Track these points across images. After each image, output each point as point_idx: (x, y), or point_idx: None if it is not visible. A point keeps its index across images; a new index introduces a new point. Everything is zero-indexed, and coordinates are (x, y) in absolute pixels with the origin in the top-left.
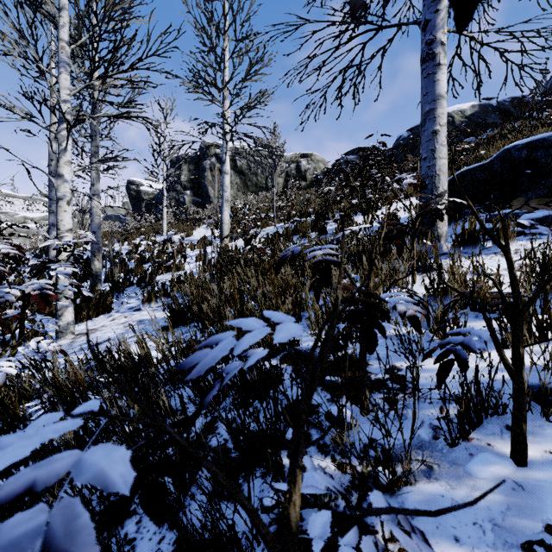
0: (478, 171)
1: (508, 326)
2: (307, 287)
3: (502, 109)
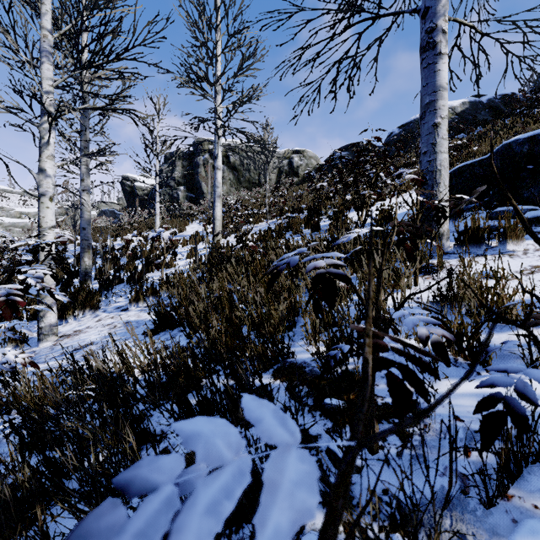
0: (476, 166)
1: None
2: (301, 290)
3: (492, 106)
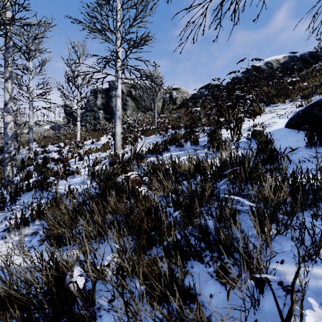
0: None
1: None
2: None
3: (303, 59)
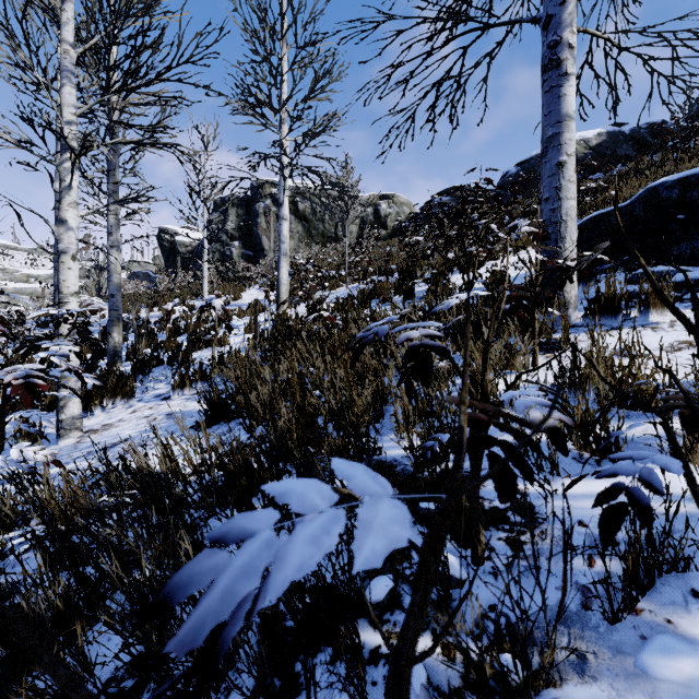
0: (613, 216)
1: (680, 434)
2: (391, 372)
3: (636, 137)
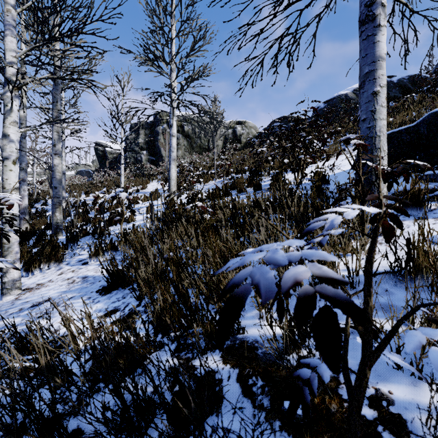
0: (403, 133)
1: None
2: None
3: (401, 85)
